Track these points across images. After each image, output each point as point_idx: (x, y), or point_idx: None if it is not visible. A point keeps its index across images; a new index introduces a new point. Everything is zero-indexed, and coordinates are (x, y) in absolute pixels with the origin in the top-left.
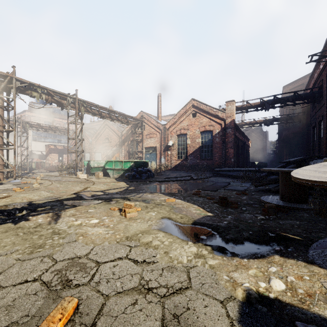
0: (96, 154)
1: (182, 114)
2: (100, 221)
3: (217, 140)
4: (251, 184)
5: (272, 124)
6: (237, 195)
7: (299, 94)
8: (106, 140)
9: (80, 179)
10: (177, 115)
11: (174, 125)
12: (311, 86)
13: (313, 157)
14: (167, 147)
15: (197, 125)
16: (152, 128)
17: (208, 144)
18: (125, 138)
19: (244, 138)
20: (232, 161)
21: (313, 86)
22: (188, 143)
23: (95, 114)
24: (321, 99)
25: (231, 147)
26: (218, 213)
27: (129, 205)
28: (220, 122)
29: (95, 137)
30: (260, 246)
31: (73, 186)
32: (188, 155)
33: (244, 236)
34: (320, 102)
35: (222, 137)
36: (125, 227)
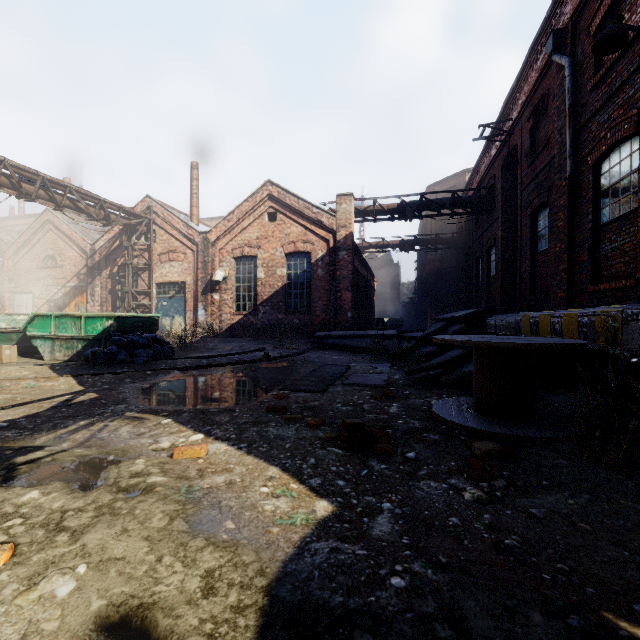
0: (17, 295)
1: (245, 213)
2: None
3: (320, 272)
4: (391, 366)
5: (413, 249)
6: (377, 403)
7: (460, 197)
8: (49, 262)
9: None
10: (235, 213)
11: (229, 235)
12: (474, 186)
13: (492, 310)
14: (211, 284)
15: (279, 240)
16: (174, 239)
17: (302, 281)
18: (105, 259)
19: (367, 273)
20: (349, 316)
21: (478, 186)
22: (260, 277)
23: None
24: (493, 209)
25: (347, 289)
26: (350, 492)
27: None
28: (326, 237)
29: (13, 252)
30: None
31: None
32: (259, 303)
33: None
34: (491, 215)
35: (330, 268)
36: None
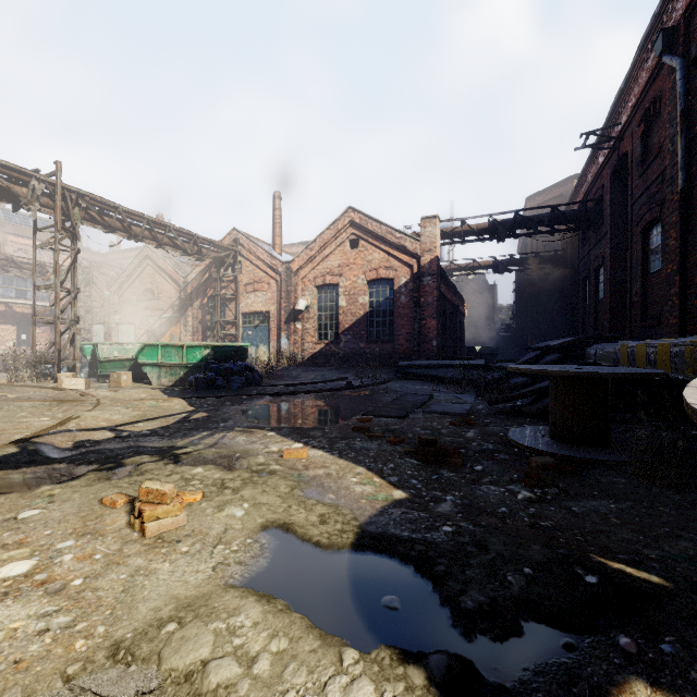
0: (121, 326)
1: (327, 241)
2: (40, 564)
3: (403, 299)
4: (476, 397)
5: (509, 270)
6: (455, 429)
7: (561, 212)
8: (147, 295)
9: (64, 391)
10: (317, 241)
11: (311, 264)
12: (580, 197)
13: (593, 339)
14: (294, 313)
15: (361, 267)
16: (258, 269)
17: (385, 309)
18: (196, 291)
19: (456, 298)
20: (434, 345)
21: (584, 197)
22: (342, 305)
23: (114, 228)
24: (601, 224)
25: (431, 317)
26: (421, 487)
27: (156, 493)
28: (409, 262)
29: (118, 287)
30: (570, 631)
31: (34, 413)
32: (341, 332)
33: (515, 589)
34: (598, 231)
35: (414, 294)
36: (128, 587)
